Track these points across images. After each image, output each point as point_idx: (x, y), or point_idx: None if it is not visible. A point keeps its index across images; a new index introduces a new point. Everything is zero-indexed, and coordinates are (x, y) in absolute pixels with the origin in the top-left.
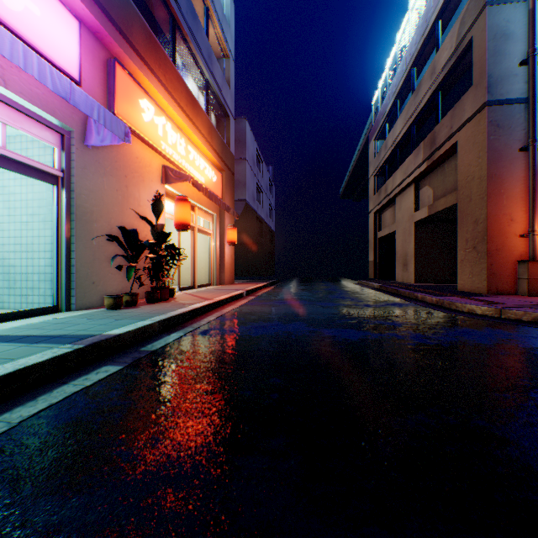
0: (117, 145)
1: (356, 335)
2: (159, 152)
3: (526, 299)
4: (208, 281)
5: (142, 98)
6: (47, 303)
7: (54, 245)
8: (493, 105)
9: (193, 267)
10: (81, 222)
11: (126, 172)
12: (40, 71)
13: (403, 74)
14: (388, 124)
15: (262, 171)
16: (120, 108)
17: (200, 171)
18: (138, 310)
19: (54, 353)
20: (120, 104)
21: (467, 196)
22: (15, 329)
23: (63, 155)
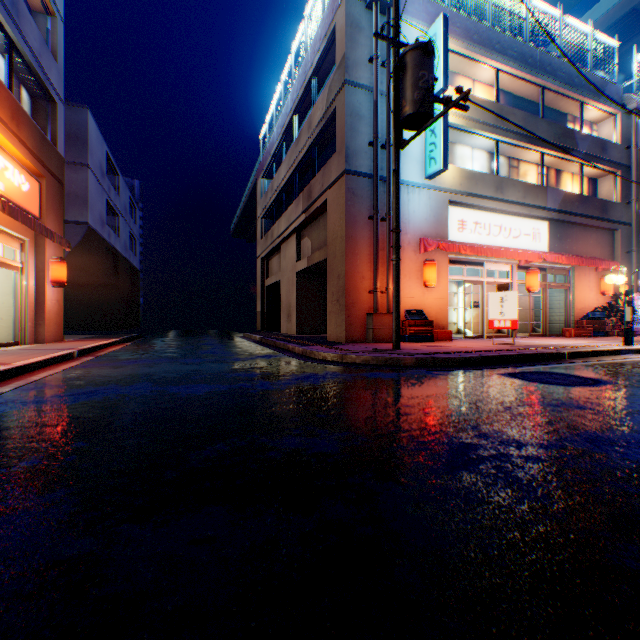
0: None
1: (204, 389)
2: None
3: (369, 346)
4: (15, 338)
5: None
6: None
7: None
8: (351, 174)
9: None
10: None
11: None
12: None
13: (287, 117)
14: (276, 165)
15: (119, 187)
16: None
17: None
18: None
19: None
20: None
21: (334, 252)
22: None
23: None
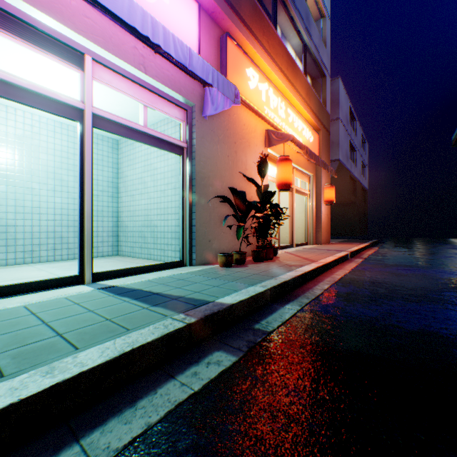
0: (227, 115)
1: None
2: (262, 117)
3: None
4: (304, 240)
5: (248, 67)
6: (176, 257)
7: (180, 208)
8: None
9: (291, 227)
10: (199, 186)
11: (234, 139)
12: (165, 40)
13: None
14: None
15: (355, 130)
16: (230, 78)
17: (298, 133)
18: (246, 270)
19: (164, 328)
20: (230, 75)
21: None
22: (148, 282)
23: (186, 128)
